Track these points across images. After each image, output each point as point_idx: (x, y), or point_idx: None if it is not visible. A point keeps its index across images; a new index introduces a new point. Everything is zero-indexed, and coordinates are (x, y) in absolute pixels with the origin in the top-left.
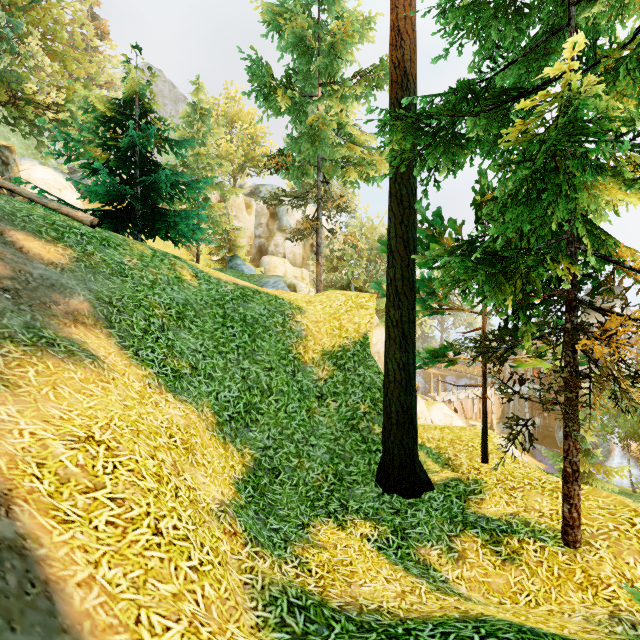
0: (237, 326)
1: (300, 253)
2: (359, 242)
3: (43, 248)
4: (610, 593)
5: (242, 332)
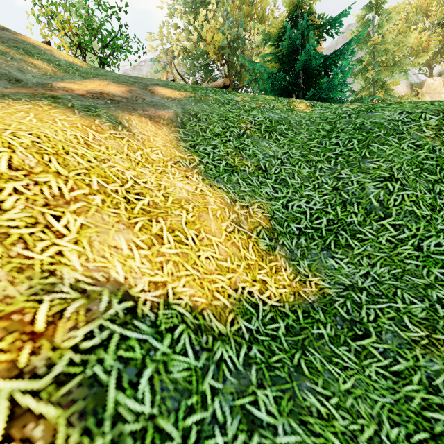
0: (344, 135)
1: None
2: None
3: (170, 92)
4: None
5: (349, 139)
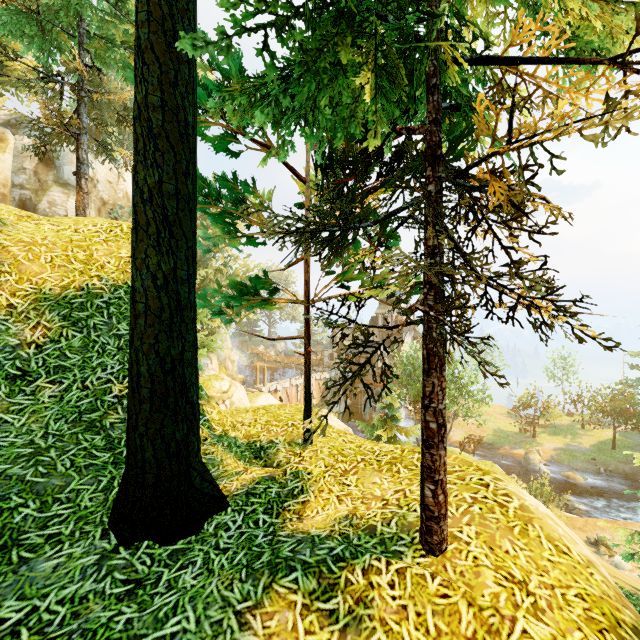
0: None
1: None
2: None
3: None
4: None
5: None
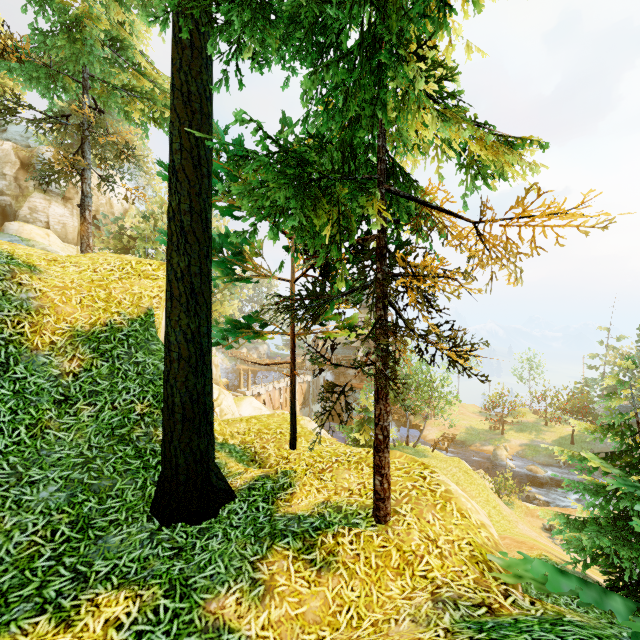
0: None
1: (74, 225)
2: (159, 221)
3: None
4: (425, 567)
5: None
